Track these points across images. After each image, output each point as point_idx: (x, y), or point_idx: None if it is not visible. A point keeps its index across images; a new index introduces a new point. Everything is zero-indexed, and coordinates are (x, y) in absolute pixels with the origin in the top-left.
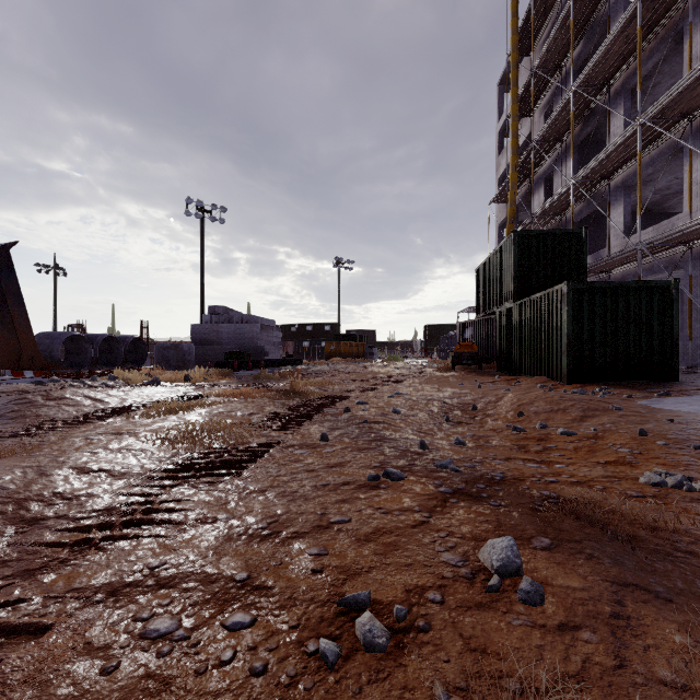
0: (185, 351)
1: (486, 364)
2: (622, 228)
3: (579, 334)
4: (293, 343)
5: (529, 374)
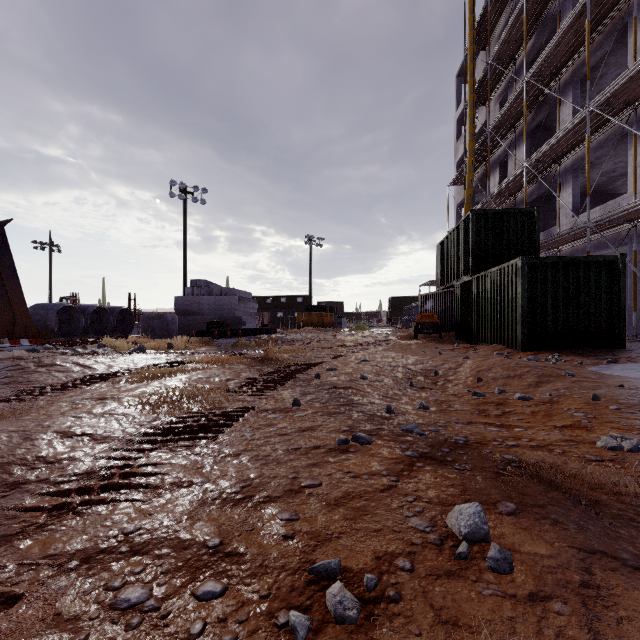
0: (169, 321)
1: (445, 333)
2: (572, 207)
3: (532, 305)
4: (268, 314)
5: (486, 342)
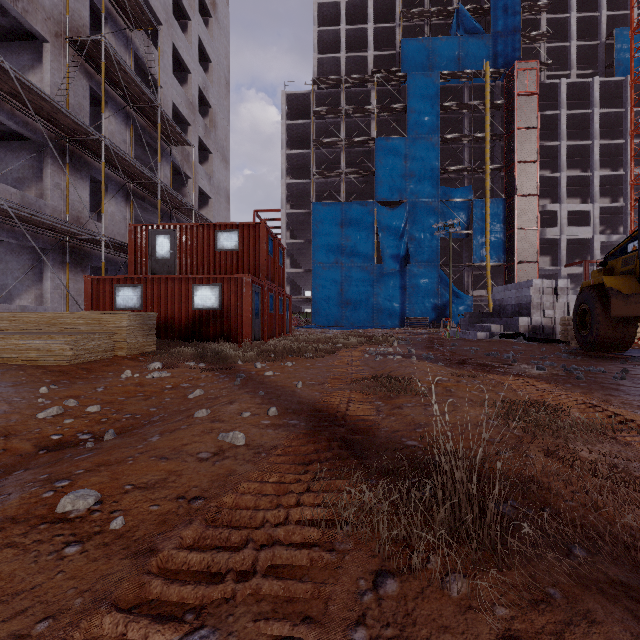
0: None
1: None
2: None
3: None
4: None
5: None
